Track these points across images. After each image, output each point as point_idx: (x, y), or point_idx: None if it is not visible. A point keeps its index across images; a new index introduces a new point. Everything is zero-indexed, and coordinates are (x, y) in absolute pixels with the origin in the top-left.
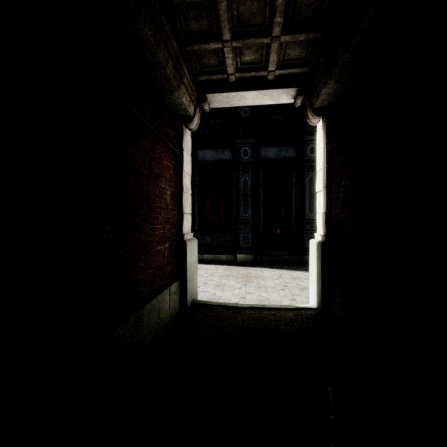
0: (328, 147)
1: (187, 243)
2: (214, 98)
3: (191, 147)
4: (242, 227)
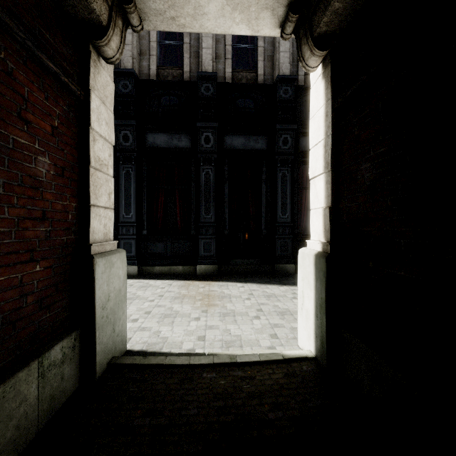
0: (335, 103)
1: (96, 260)
2: (147, 4)
3: (113, 96)
4: (203, 231)
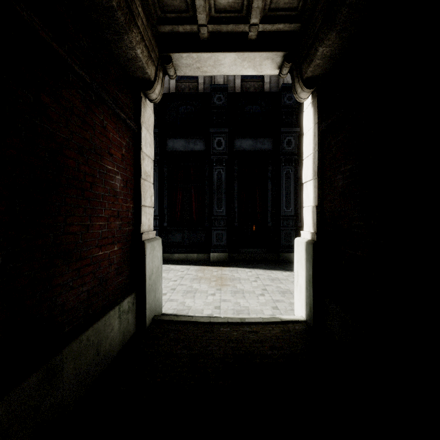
0: (320, 127)
1: (146, 244)
2: (181, 61)
3: (153, 124)
4: (215, 223)
